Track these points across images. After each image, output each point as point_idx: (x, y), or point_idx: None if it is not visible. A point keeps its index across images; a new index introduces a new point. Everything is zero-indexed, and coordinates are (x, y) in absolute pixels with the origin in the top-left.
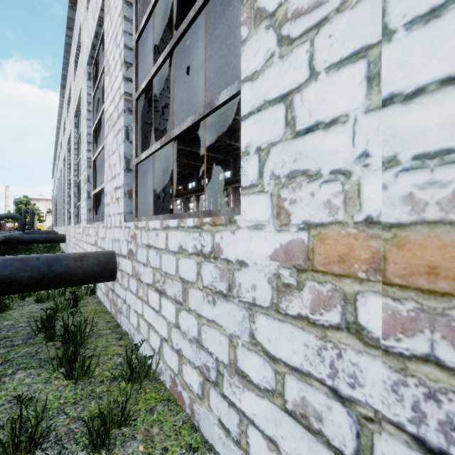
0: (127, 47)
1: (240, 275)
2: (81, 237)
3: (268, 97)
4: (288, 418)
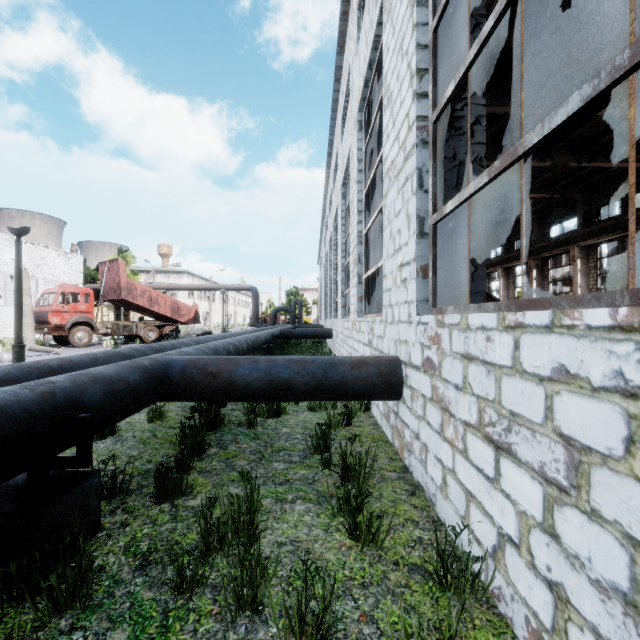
0: (420, 46)
1: None
2: (350, 334)
3: None
4: None
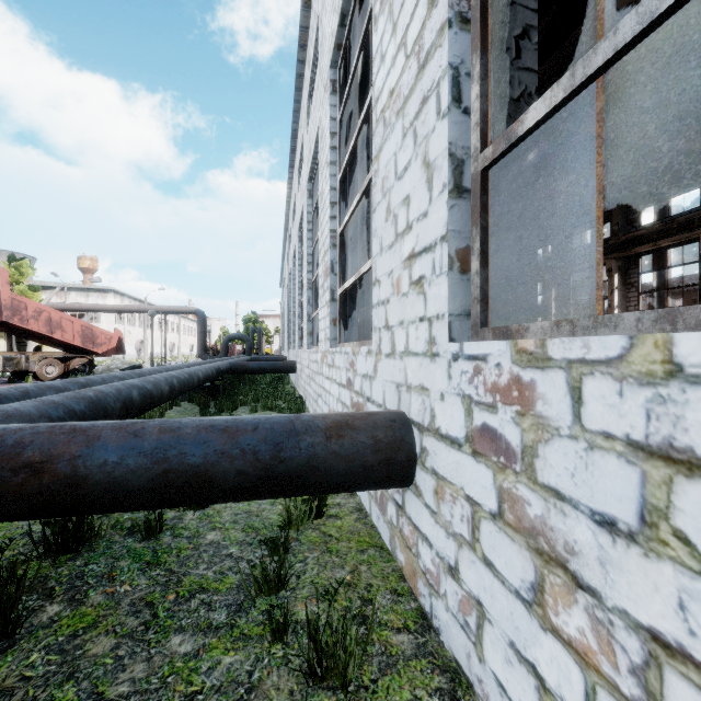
0: None
1: None
2: (319, 369)
3: None
4: None
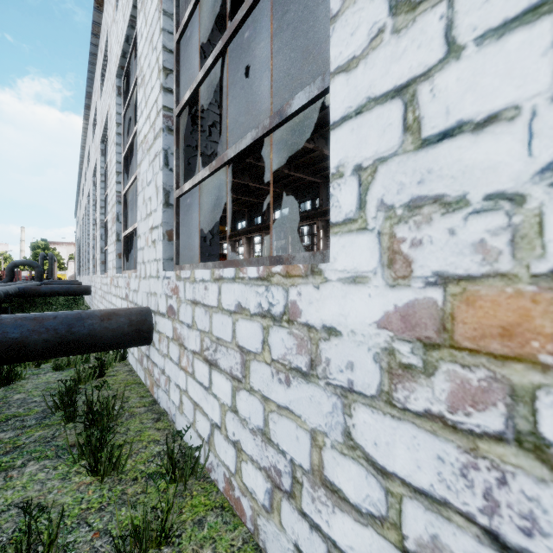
0: (166, 49)
1: (328, 347)
2: (109, 289)
3: (374, 92)
4: None
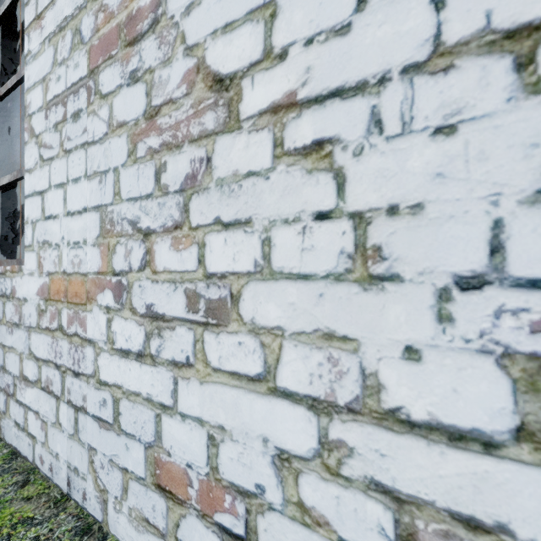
0: None
1: (25, 308)
2: None
3: (36, 189)
4: (43, 392)
